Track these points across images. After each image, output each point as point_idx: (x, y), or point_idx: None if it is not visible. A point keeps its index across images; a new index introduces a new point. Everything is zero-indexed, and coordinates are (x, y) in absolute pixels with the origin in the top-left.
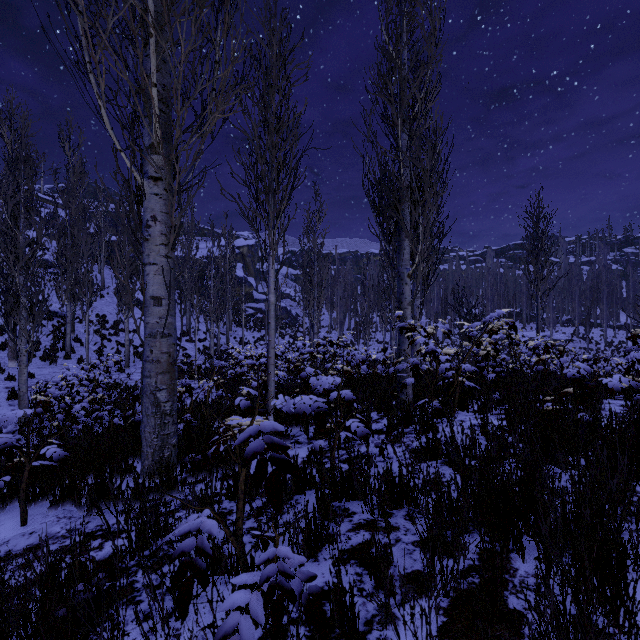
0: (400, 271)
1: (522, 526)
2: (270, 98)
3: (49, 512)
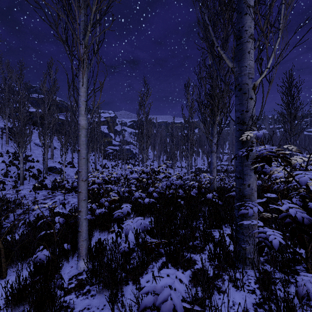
0: (242, 82)
1: None
2: None
3: None
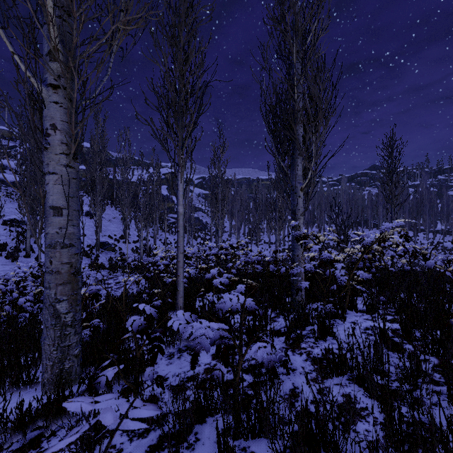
0: (294, 185)
1: None
2: (179, 34)
3: None
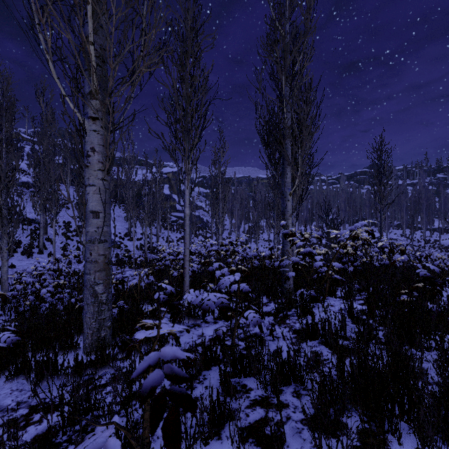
0: (284, 191)
1: (398, 413)
2: (186, 60)
3: (5, 385)
